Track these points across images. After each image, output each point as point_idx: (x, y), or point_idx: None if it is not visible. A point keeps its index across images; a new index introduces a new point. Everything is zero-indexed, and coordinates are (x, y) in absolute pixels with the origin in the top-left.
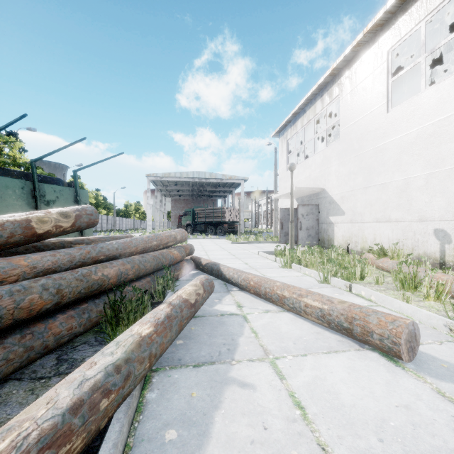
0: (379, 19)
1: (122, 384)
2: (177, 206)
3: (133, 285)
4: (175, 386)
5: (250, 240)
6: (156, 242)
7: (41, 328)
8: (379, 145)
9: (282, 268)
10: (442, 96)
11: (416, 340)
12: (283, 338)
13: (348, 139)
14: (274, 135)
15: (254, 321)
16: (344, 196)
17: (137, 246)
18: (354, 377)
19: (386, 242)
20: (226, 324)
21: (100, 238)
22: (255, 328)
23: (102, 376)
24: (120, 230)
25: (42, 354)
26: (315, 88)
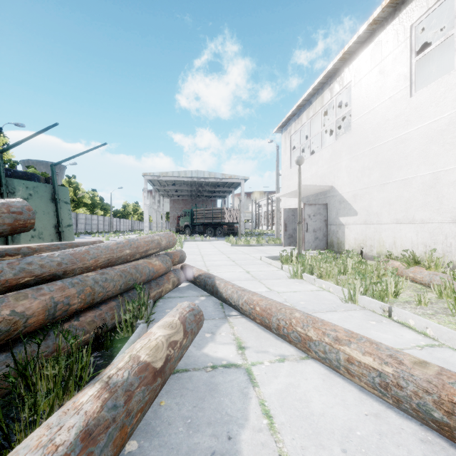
0: None
1: None
2: (176, 206)
3: (84, 317)
4: None
5: (251, 243)
6: (129, 250)
7: None
8: (399, 135)
9: (291, 279)
10: None
11: None
12: (320, 433)
13: (362, 130)
14: (277, 130)
15: (264, 383)
16: (357, 195)
17: (98, 257)
18: None
19: (409, 247)
20: (219, 391)
21: (49, 246)
22: (268, 401)
23: None
24: (117, 231)
25: None
26: (323, 75)
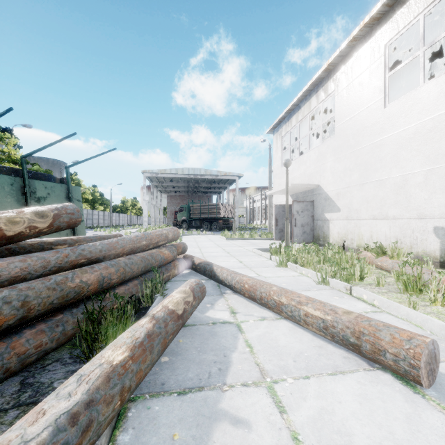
0: (376, 12)
1: (78, 439)
2: (173, 202)
3: (118, 290)
4: (154, 424)
5: (245, 237)
6: (145, 241)
7: (1, 348)
8: (375, 140)
9: (278, 267)
10: (442, 90)
11: (435, 361)
12: (281, 354)
13: (344, 135)
14: (269, 131)
15: (249, 331)
16: (339, 193)
17: (124, 247)
18: (367, 410)
19: (384, 240)
20: (218, 335)
21: (85, 238)
22: (250, 340)
23: (49, 434)
24: (116, 225)
25: (2, 379)
26: (310, 84)
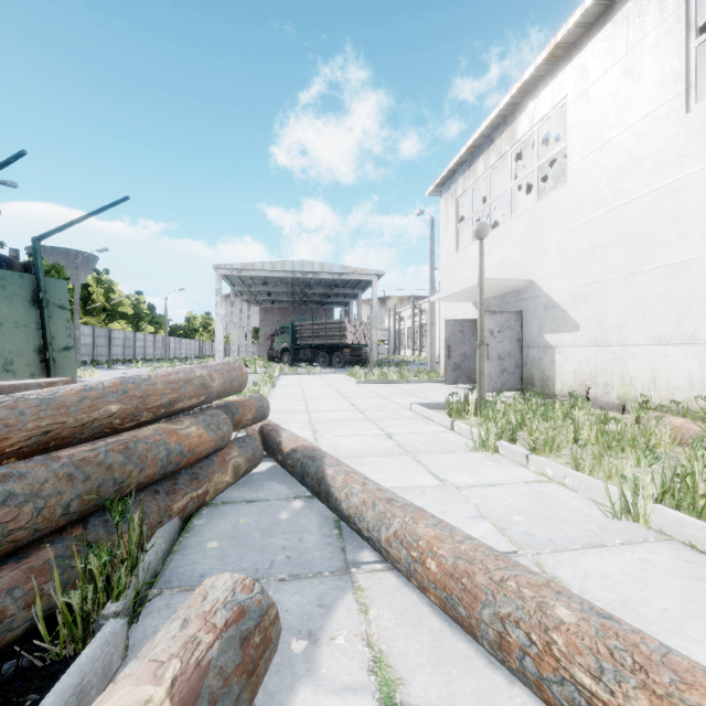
0: None
1: None
2: (269, 319)
3: None
4: None
5: (390, 378)
6: (119, 404)
7: None
8: (664, 183)
9: (476, 451)
10: None
11: None
12: None
13: (588, 180)
14: (433, 191)
15: None
16: (578, 294)
17: (6, 430)
18: None
19: (685, 388)
20: None
21: None
22: None
23: None
24: (176, 358)
25: None
26: (515, 90)
